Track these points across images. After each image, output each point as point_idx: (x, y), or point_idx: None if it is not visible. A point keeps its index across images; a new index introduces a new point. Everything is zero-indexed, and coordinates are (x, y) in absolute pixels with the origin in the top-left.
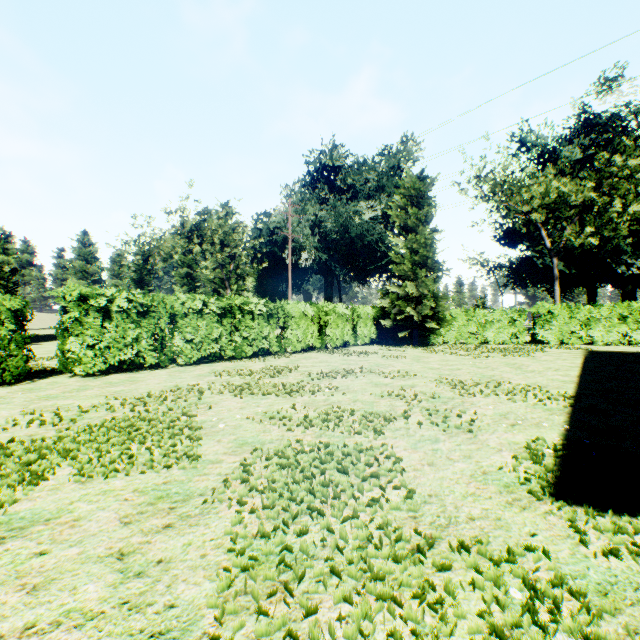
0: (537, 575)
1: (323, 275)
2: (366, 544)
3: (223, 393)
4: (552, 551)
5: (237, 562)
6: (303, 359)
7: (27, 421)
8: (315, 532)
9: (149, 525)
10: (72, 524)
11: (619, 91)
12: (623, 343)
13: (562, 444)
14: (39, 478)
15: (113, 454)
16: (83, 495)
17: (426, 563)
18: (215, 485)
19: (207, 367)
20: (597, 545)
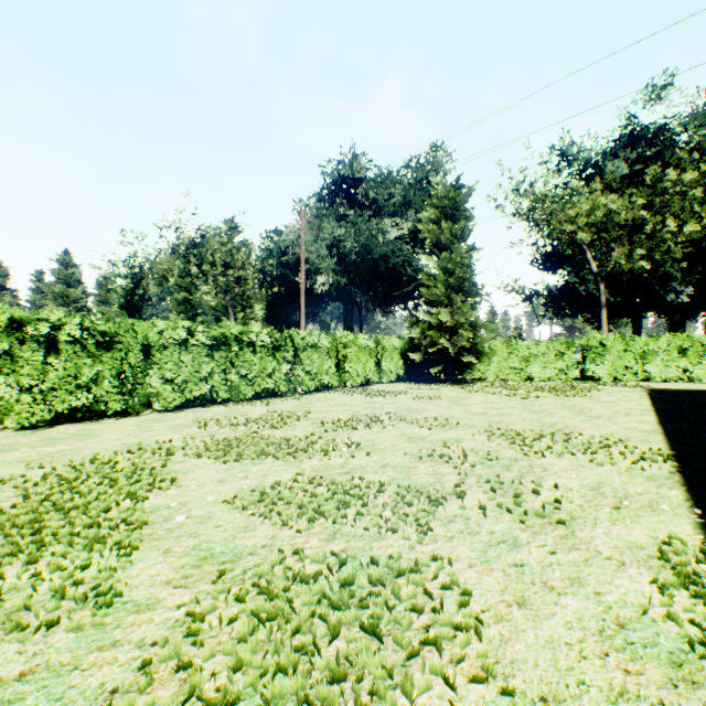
0: None
1: (342, 302)
2: None
3: (201, 455)
4: None
5: None
6: (316, 401)
7: None
8: None
9: None
10: None
11: (669, 100)
12: (682, 379)
13: None
14: None
15: None
16: None
17: None
18: (121, 680)
19: (192, 413)
20: None
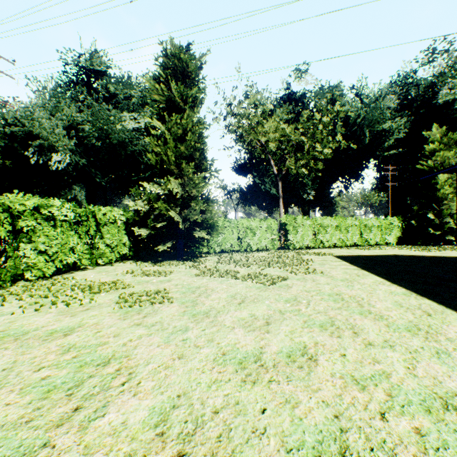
0: None
1: (85, 183)
2: None
3: None
4: None
5: None
6: None
7: None
8: None
9: None
10: None
11: (307, 80)
12: (335, 246)
13: None
14: None
15: None
16: None
17: None
18: None
19: None
20: None
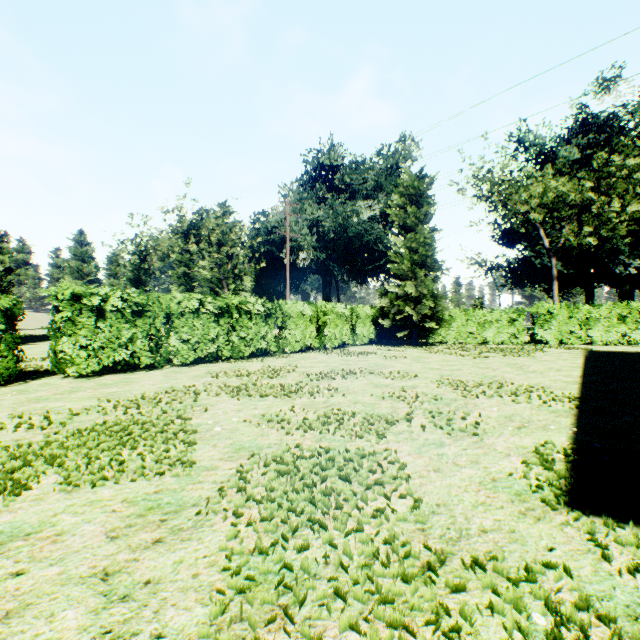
0: (560, 597)
1: (321, 275)
2: (372, 561)
3: (220, 395)
4: (573, 568)
5: (232, 583)
6: (301, 359)
7: (14, 425)
8: (317, 547)
9: (137, 540)
10: (54, 539)
11: (617, 91)
12: (622, 343)
13: (572, 448)
14: (22, 487)
15: (102, 460)
16: (68, 506)
17: (438, 583)
18: (210, 494)
19: (204, 368)
20: (621, 561)
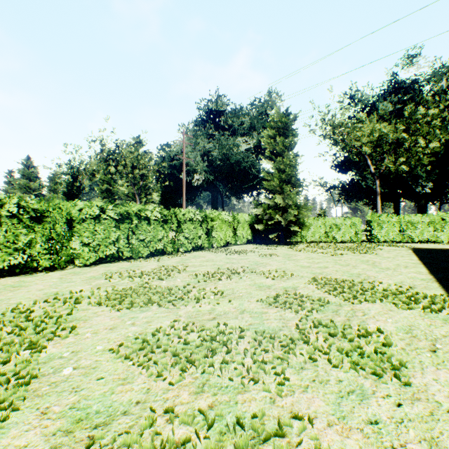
0: None
1: (210, 191)
2: None
3: (102, 303)
4: None
5: None
6: (193, 258)
7: None
8: None
9: None
10: None
11: (418, 64)
12: (430, 241)
13: None
14: None
15: None
16: None
17: None
18: None
19: (103, 268)
20: None
